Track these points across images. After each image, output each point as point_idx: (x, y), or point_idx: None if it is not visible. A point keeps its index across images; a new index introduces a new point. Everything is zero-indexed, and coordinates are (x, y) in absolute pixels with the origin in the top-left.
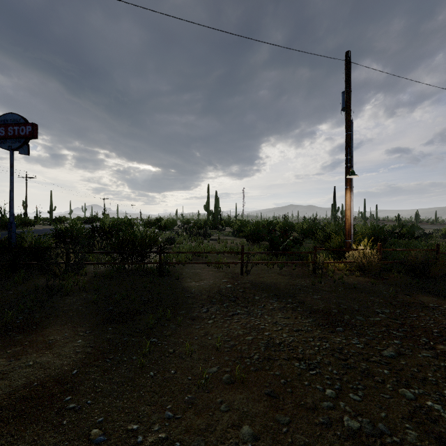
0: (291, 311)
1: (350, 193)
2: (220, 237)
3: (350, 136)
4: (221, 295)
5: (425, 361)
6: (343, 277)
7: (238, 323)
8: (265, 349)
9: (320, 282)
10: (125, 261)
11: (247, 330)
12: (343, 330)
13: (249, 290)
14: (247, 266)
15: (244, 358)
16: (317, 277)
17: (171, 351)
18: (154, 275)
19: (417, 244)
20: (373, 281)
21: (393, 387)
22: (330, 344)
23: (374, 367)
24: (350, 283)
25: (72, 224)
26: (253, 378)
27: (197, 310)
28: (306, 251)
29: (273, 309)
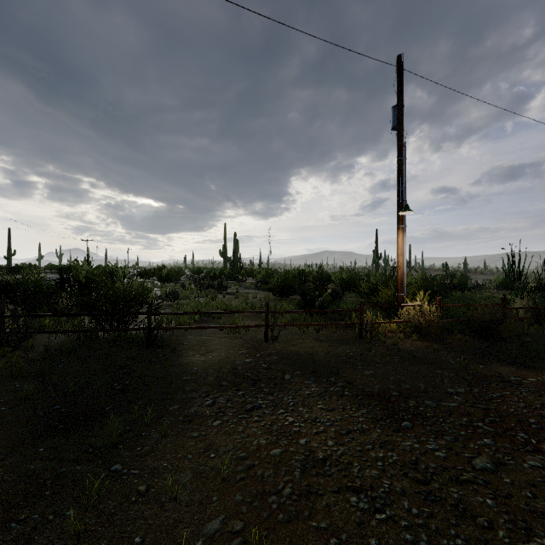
0: (336, 398)
1: (402, 234)
2: (240, 290)
3: (403, 162)
4: (235, 376)
5: (537, 476)
6: (397, 341)
7: (259, 423)
8: (302, 473)
9: (369, 350)
10: (99, 326)
11: (273, 437)
12: (411, 426)
13: (276, 366)
14: (273, 330)
15: (267, 495)
16: (365, 343)
17: (141, 491)
18: (140, 346)
19: (472, 297)
20: (435, 347)
21: (509, 537)
22: (399, 454)
23: (471, 495)
24: (407, 351)
25: (26, 274)
26: (282, 540)
27: (198, 403)
28: (347, 307)
29: (310, 394)
